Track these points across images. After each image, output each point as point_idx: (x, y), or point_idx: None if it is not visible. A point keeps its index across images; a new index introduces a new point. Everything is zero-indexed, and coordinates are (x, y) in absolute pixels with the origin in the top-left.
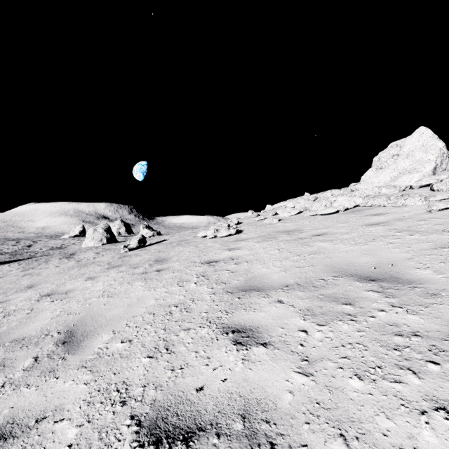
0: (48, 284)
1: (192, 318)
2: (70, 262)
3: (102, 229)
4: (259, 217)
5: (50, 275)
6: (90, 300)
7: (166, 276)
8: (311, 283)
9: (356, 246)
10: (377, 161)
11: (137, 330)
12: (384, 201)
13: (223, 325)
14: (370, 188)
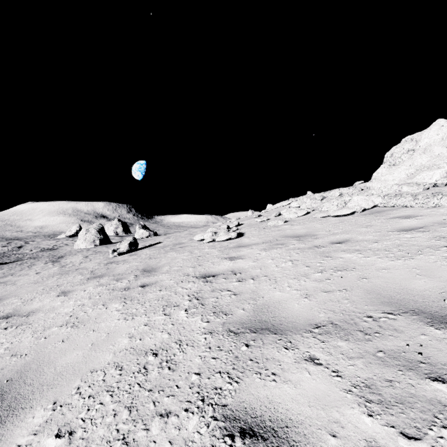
0: (15, 299)
1: (175, 386)
2: (54, 267)
3: (94, 230)
4: (261, 218)
5: (25, 285)
6: (49, 331)
7: (151, 295)
8: (354, 322)
9: (398, 261)
10: (389, 157)
11: (88, 406)
12: (411, 201)
13: (224, 412)
14: (389, 186)
